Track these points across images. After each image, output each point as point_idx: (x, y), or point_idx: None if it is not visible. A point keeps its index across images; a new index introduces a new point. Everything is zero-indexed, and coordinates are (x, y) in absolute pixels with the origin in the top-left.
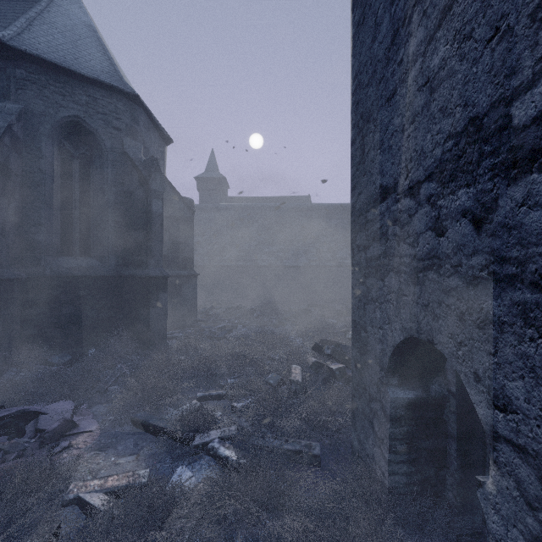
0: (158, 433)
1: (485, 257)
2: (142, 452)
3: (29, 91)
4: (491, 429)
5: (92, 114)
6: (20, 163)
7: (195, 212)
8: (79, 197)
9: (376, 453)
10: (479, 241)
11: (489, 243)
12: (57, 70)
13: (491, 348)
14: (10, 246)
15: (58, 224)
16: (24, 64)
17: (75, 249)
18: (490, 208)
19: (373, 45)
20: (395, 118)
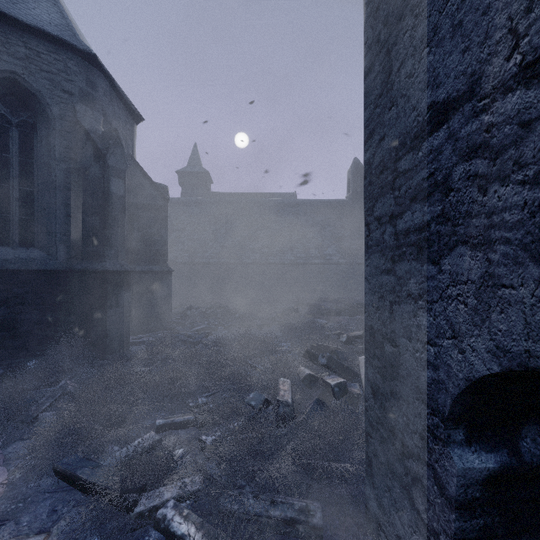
0: (88, 490)
1: None
2: (56, 528)
3: None
4: None
5: (34, 72)
6: None
7: (175, 207)
8: (18, 174)
9: None
10: None
11: None
12: None
13: None
14: None
15: None
16: None
17: (13, 237)
18: None
19: None
20: None
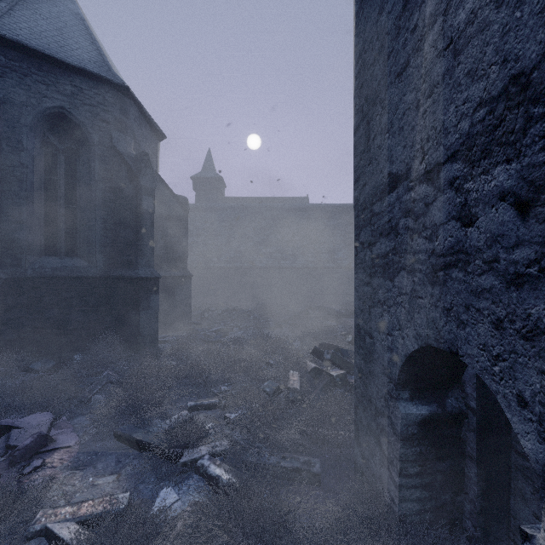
0: (143, 448)
1: (535, 250)
2: (124, 471)
3: (9, 79)
4: (544, 470)
5: (78, 106)
6: None
7: (191, 213)
8: (64, 194)
9: (384, 474)
10: (526, 229)
11: (542, 231)
12: (39, 58)
13: (544, 366)
14: None
15: (42, 222)
16: (4, 50)
17: (60, 248)
18: (543, 186)
19: (381, 17)
20: (407, 94)
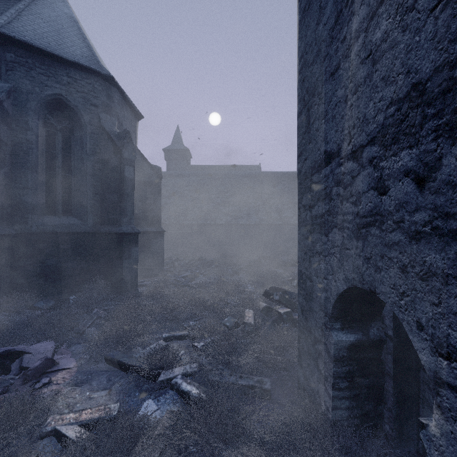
0: (128, 370)
1: (428, 213)
2: (114, 387)
3: (17, 72)
4: (435, 375)
5: (73, 93)
6: (10, 134)
7: (162, 179)
8: (61, 164)
9: (320, 389)
10: (422, 199)
11: (433, 200)
12: (42, 54)
13: (435, 299)
14: (1, 206)
15: (44, 188)
16: (14, 49)
17: (58, 209)
18: (434, 167)
19: (318, 27)
20: (338, 90)
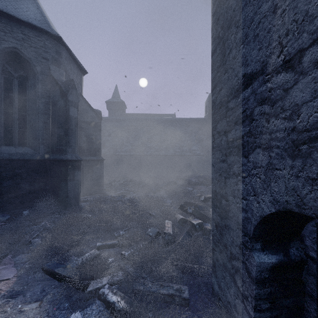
0: (61, 280)
1: None
2: (45, 299)
3: None
4: None
5: (27, 47)
6: None
7: (105, 122)
8: (18, 105)
9: (238, 305)
10: None
11: None
12: None
13: None
14: None
15: (2, 123)
16: None
17: (15, 141)
18: None
19: None
20: (262, 5)
